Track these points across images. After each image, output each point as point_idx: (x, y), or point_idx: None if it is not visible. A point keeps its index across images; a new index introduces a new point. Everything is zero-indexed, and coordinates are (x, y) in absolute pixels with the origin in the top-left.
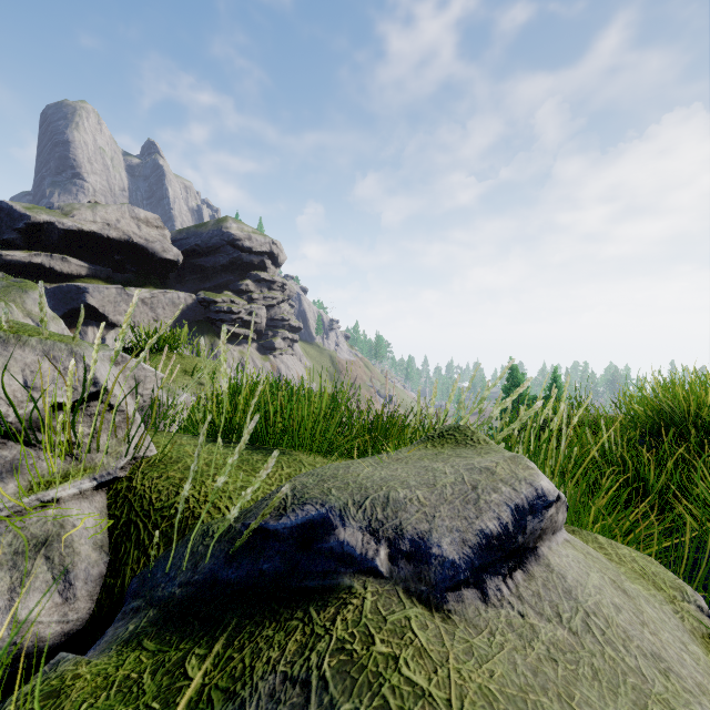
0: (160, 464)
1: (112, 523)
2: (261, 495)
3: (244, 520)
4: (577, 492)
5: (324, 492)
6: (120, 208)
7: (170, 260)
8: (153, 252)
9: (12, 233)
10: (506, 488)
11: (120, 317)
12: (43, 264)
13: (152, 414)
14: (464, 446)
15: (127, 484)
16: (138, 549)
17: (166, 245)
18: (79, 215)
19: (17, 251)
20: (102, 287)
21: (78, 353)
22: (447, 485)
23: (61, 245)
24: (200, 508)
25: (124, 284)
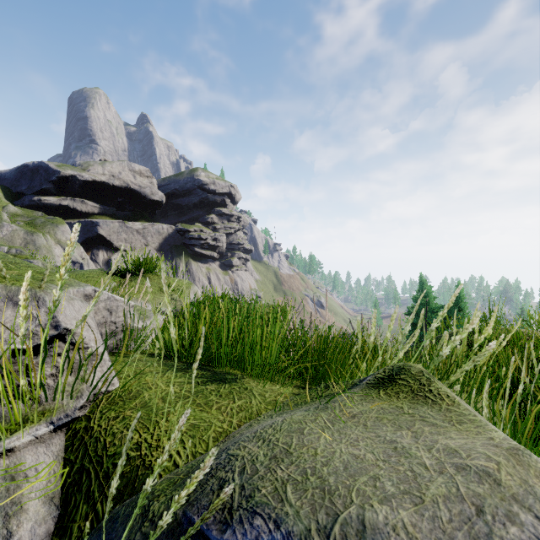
0: (119, 400)
1: (66, 468)
2: (212, 434)
3: (186, 507)
4: (532, 435)
5: (278, 491)
6: (121, 163)
7: (156, 200)
8: (144, 195)
9: (48, 184)
10: (526, 515)
11: (121, 243)
12: (69, 206)
13: (124, 337)
14: (424, 401)
15: (85, 423)
16: (87, 502)
17: (154, 190)
18: (93, 170)
19: (51, 197)
20: (109, 222)
21: (41, 297)
22: (439, 501)
23: (81, 192)
24: (151, 454)
25: (124, 219)
